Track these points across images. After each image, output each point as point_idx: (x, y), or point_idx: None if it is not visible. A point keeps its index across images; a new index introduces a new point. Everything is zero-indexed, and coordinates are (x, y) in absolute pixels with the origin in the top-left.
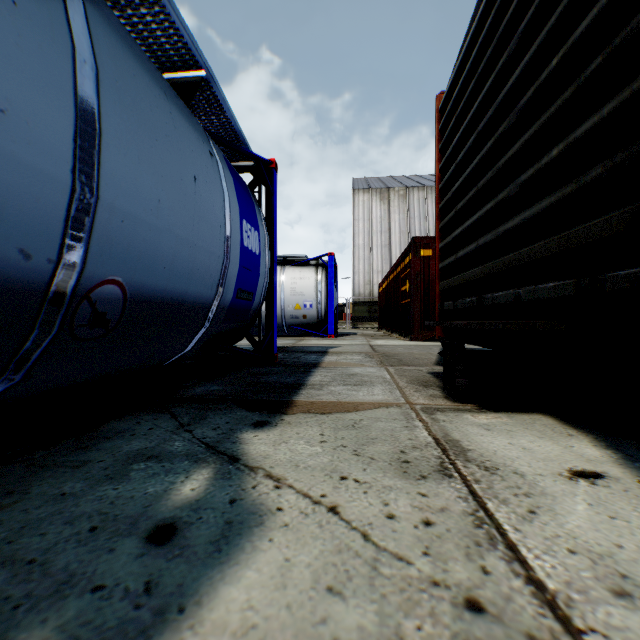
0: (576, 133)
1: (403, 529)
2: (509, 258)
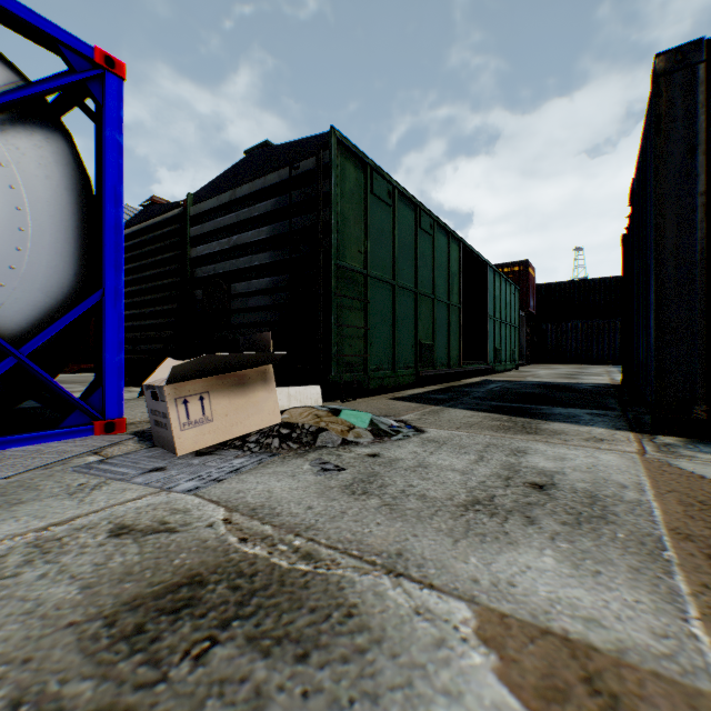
0: (165, 307)
1: (128, 395)
2: (147, 334)
